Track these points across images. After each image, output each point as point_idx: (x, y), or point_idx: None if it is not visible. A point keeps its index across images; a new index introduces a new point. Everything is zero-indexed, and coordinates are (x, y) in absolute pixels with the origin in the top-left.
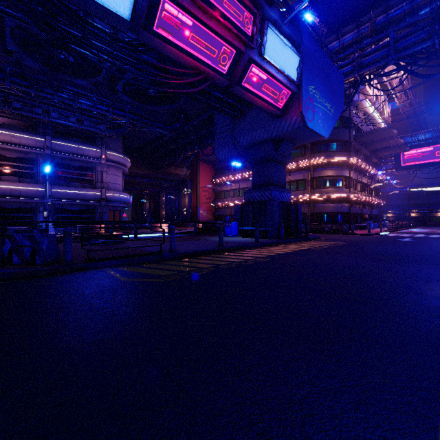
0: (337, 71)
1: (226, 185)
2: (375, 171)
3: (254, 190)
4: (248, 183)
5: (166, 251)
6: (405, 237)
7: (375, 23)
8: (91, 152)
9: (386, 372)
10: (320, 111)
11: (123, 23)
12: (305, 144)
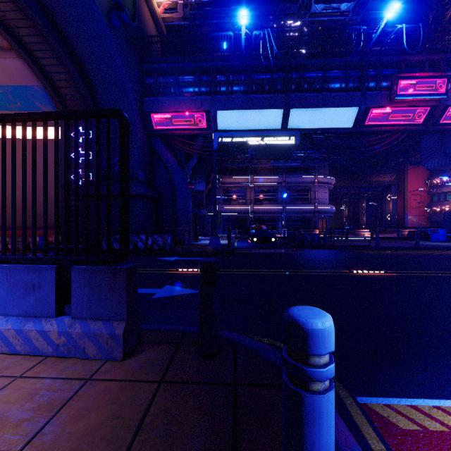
0: None
1: (447, 185)
2: None
3: None
4: None
5: (372, 245)
6: None
7: None
8: (308, 179)
9: (447, 269)
10: None
11: (348, 129)
12: None
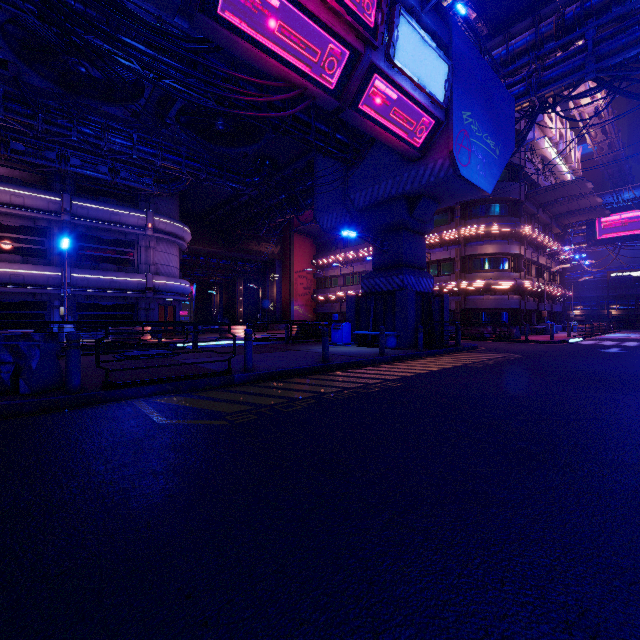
0: (505, 90)
1: (333, 268)
2: (557, 246)
3: (376, 275)
4: (366, 266)
5: (238, 369)
6: (609, 346)
7: (562, 16)
8: (131, 218)
9: None
10: (480, 151)
11: None
12: (452, 206)
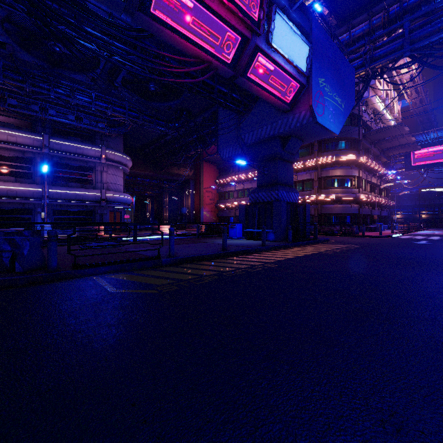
0: (348, 63)
1: (230, 185)
2: (384, 171)
3: (259, 190)
4: (253, 184)
5: (164, 255)
6: (420, 240)
7: (388, 12)
8: (90, 151)
9: None
10: (331, 105)
11: (116, 3)
12: (312, 143)
